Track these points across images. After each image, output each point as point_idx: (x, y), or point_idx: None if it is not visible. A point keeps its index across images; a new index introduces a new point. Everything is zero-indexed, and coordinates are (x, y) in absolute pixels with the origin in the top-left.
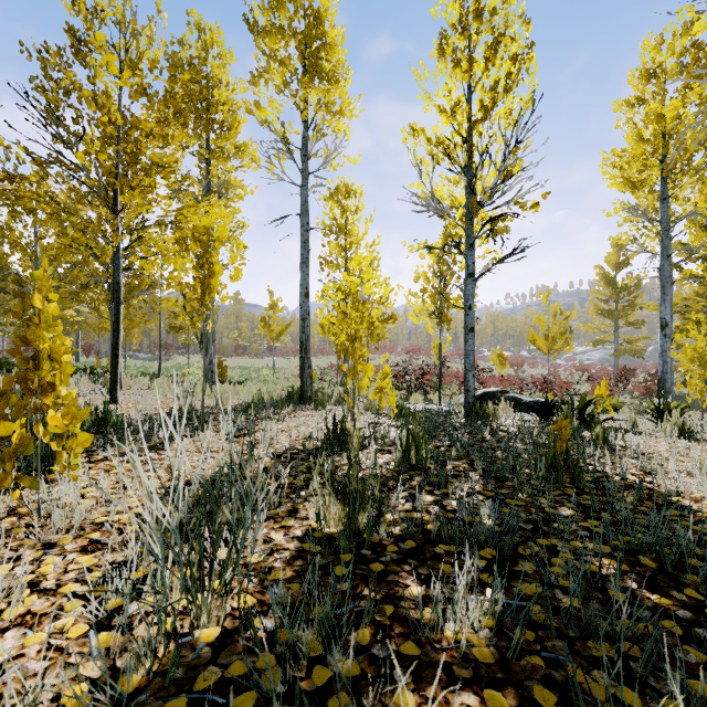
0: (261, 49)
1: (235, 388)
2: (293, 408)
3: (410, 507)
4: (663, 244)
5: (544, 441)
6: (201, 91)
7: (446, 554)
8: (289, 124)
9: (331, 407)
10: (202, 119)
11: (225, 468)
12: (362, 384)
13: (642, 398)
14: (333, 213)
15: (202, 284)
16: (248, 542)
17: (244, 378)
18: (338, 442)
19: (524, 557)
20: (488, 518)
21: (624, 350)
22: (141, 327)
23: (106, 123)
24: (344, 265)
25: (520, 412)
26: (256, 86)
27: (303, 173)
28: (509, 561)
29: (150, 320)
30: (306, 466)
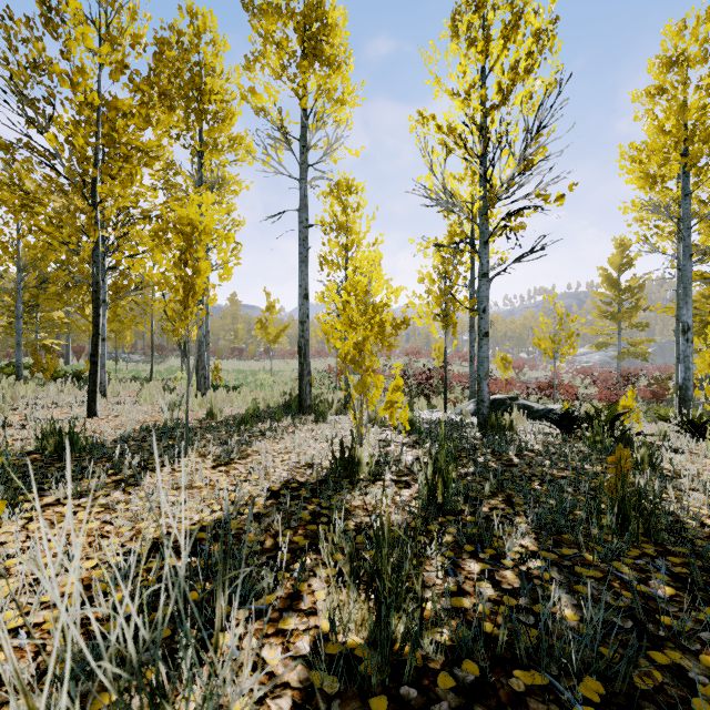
0: (256, 30)
1: (229, 395)
2: (291, 419)
3: (453, 586)
4: (685, 243)
5: (579, 464)
6: (193, 78)
7: (529, 691)
8: (287, 113)
9: (333, 417)
10: (194, 109)
11: (207, 517)
12: (371, 399)
13: (648, 402)
14: (333, 210)
15: (185, 284)
16: (226, 680)
17: (240, 382)
18: (346, 471)
19: (647, 696)
20: (587, 631)
21: (628, 353)
22: (135, 329)
23: (83, 104)
24: (344, 265)
25: (532, 421)
26: (251, 71)
27: (302, 166)
28: (630, 708)
29: (141, 323)
30: (309, 511)
